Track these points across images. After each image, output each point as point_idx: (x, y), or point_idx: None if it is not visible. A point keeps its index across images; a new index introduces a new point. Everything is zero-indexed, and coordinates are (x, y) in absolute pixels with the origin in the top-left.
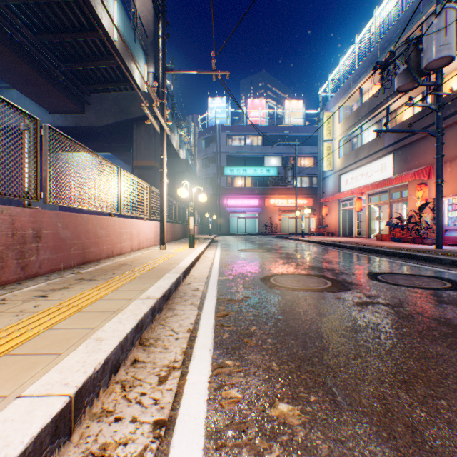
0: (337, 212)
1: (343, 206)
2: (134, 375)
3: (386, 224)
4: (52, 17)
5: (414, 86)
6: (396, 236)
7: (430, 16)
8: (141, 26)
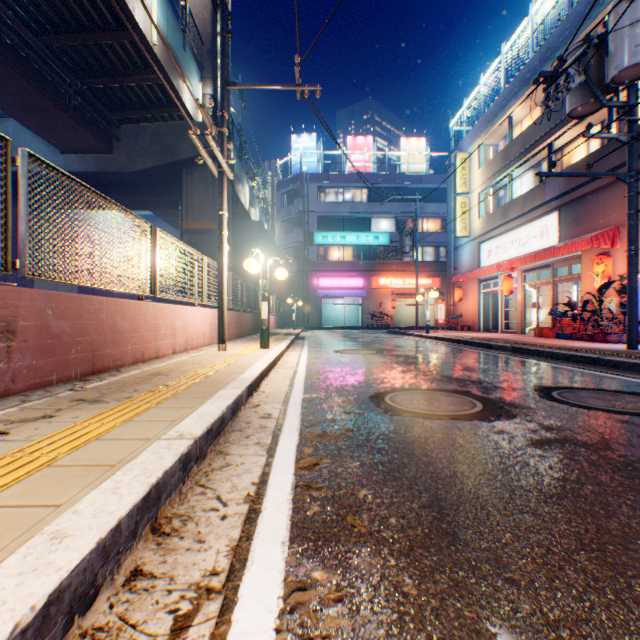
0: (476, 296)
1: (485, 287)
2: (124, 614)
3: (549, 313)
4: (60, 8)
5: (594, 109)
6: (564, 331)
7: (620, 2)
8: (193, 27)
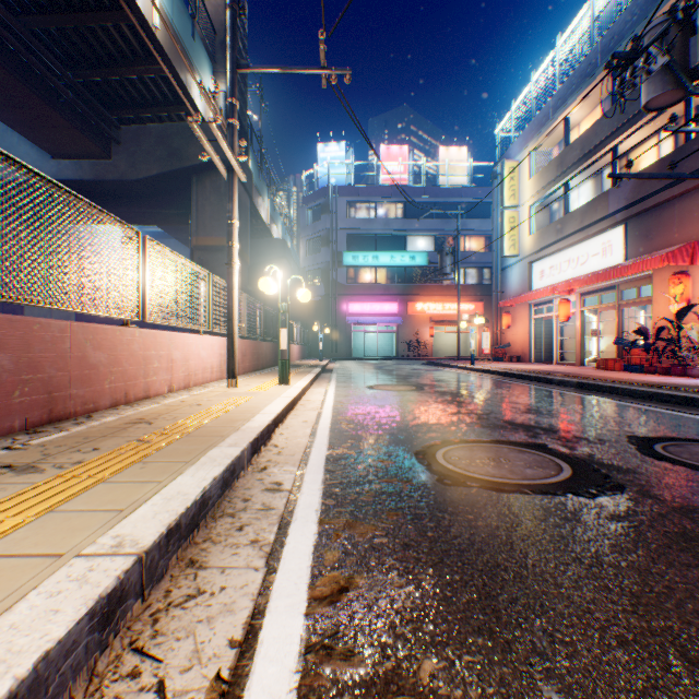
0: (526, 323)
1: (536, 312)
2: None
3: (616, 342)
4: None
5: (676, 99)
6: (634, 363)
7: None
8: (203, 12)
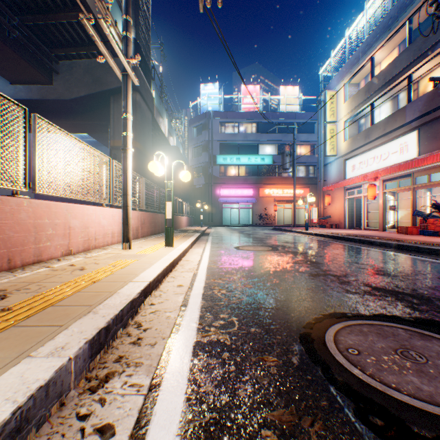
0: (342, 201)
1: (349, 194)
2: None
3: (415, 214)
4: None
5: None
6: (429, 229)
7: None
8: None
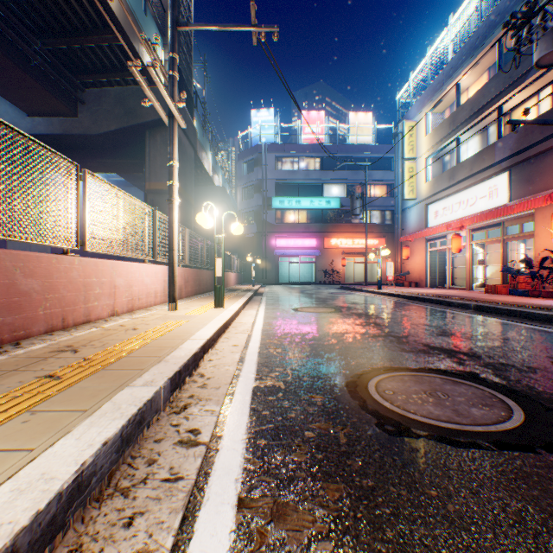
0: (423, 254)
1: (431, 246)
2: None
3: (503, 270)
4: None
5: None
6: (519, 288)
7: None
8: None
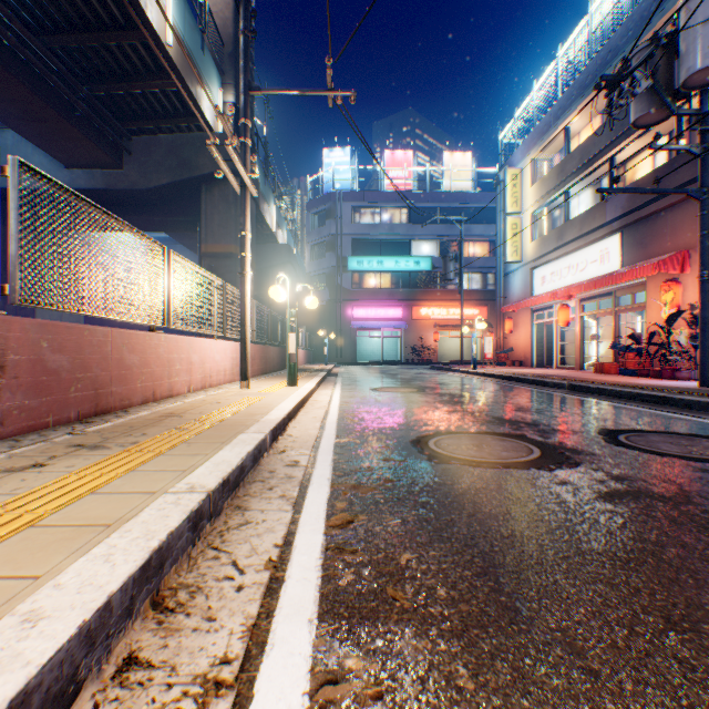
0: (528, 328)
1: (538, 318)
2: None
3: (611, 347)
4: (64, 5)
5: (662, 118)
6: (628, 366)
7: None
8: (212, 27)
